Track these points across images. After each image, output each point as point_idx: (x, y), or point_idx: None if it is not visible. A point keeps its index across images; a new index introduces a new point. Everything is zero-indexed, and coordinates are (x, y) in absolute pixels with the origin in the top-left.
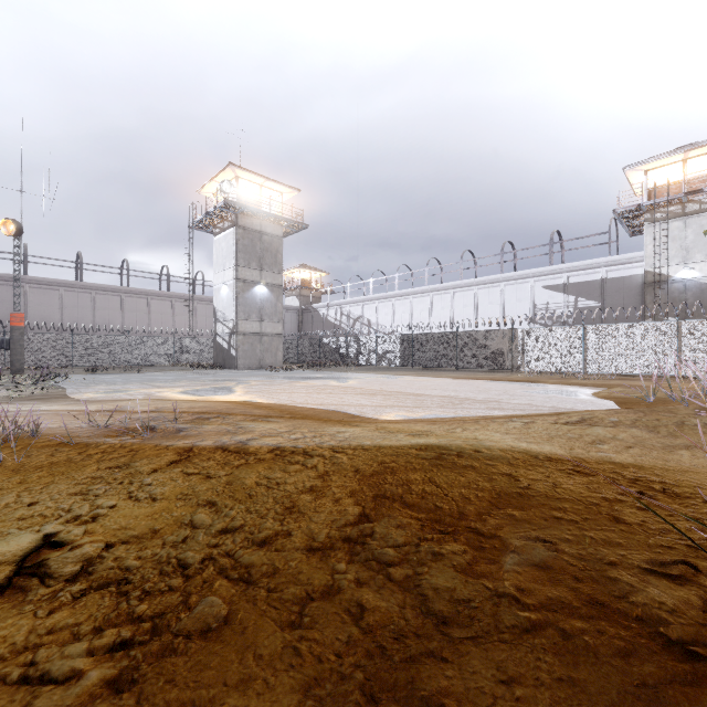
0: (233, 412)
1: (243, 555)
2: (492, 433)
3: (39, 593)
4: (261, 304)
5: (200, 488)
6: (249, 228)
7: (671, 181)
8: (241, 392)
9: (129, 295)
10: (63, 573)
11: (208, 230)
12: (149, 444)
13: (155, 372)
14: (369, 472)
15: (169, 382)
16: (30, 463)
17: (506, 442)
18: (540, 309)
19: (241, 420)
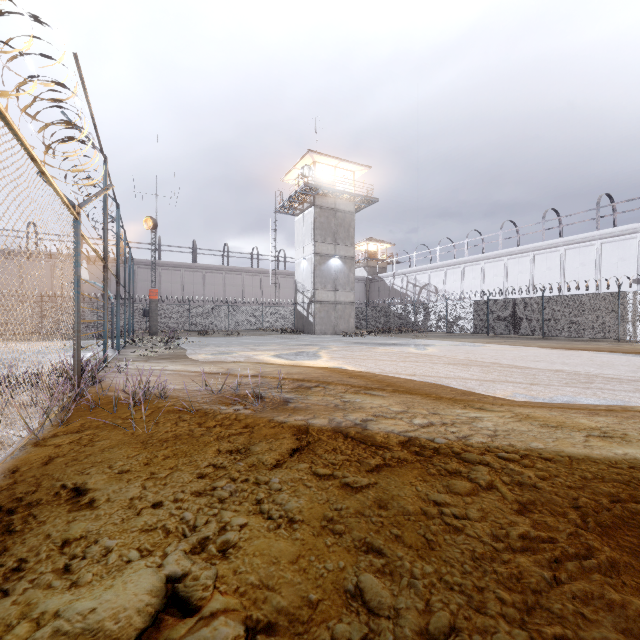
0: (331, 381)
1: None
2: None
3: None
4: (335, 275)
5: (346, 510)
6: (324, 206)
7: None
8: (327, 358)
9: (229, 272)
10: None
11: (289, 212)
12: (262, 418)
13: (249, 336)
14: (607, 517)
15: (262, 346)
16: (157, 434)
17: None
18: None
19: (343, 392)
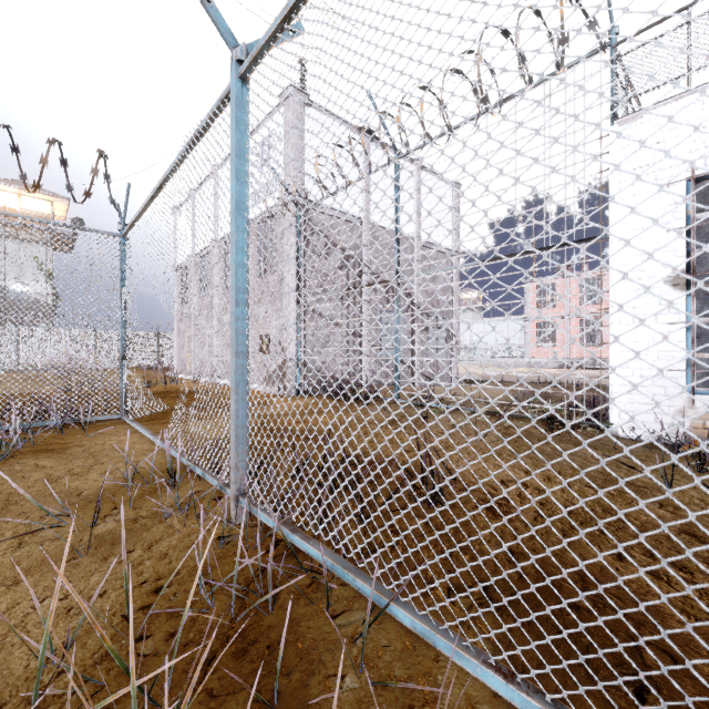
0: None
1: None
2: None
3: None
4: None
5: None
6: None
7: (6, 203)
8: None
9: None
10: None
11: None
12: None
13: None
14: None
15: None
16: None
17: None
18: None
19: None
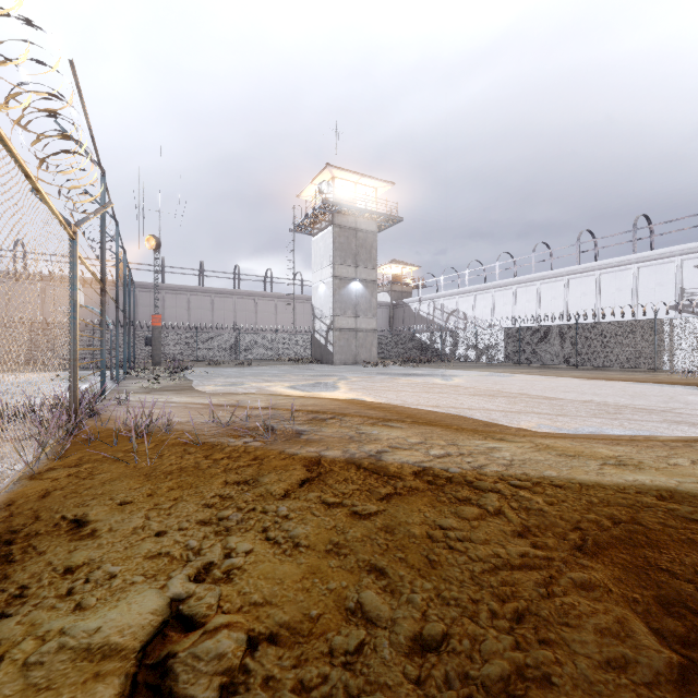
0: (347, 413)
1: None
2: None
3: None
4: (356, 300)
5: (353, 536)
6: (344, 226)
7: None
8: (345, 389)
9: (240, 297)
10: None
11: (306, 232)
12: (273, 450)
13: (262, 366)
14: (606, 537)
15: (276, 376)
16: (161, 467)
17: None
18: (691, 294)
19: (359, 423)
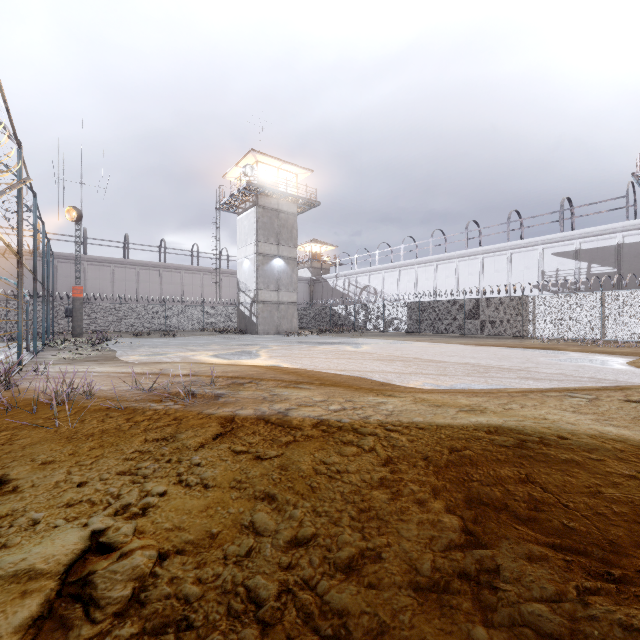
0: (264, 377)
1: (329, 590)
2: (560, 412)
3: (81, 636)
4: (278, 275)
5: (253, 474)
6: (267, 207)
7: None
8: (265, 356)
9: (166, 270)
10: (111, 601)
11: (232, 210)
12: (192, 412)
13: (188, 337)
14: (443, 462)
15: (201, 346)
16: (82, 430)
17: (587, 425)
18: (549, 276)
19: (274, 386)
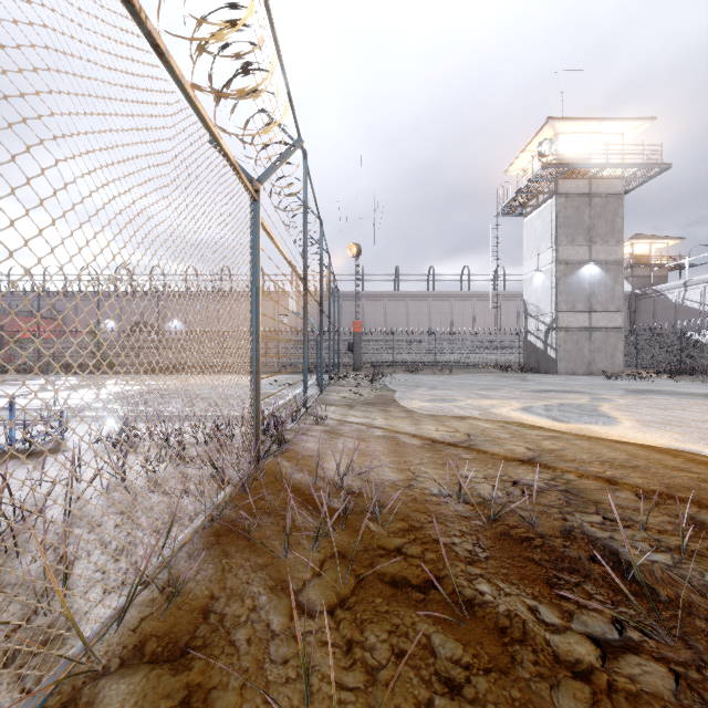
0: None
1: None
2: None
3: None
4: (589, 289)
5: None
6: (572, 193)
7: None
8: (630, 421)
9: (435, 299)
10: None
11: (515, 213)
12: None
13: (464, 375)
14: None
15: (491, 390)
16: None
17: None
18: None
19: None
